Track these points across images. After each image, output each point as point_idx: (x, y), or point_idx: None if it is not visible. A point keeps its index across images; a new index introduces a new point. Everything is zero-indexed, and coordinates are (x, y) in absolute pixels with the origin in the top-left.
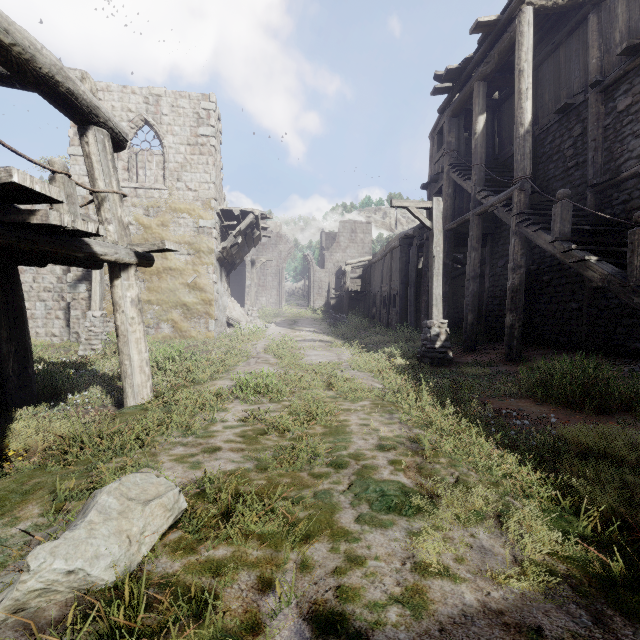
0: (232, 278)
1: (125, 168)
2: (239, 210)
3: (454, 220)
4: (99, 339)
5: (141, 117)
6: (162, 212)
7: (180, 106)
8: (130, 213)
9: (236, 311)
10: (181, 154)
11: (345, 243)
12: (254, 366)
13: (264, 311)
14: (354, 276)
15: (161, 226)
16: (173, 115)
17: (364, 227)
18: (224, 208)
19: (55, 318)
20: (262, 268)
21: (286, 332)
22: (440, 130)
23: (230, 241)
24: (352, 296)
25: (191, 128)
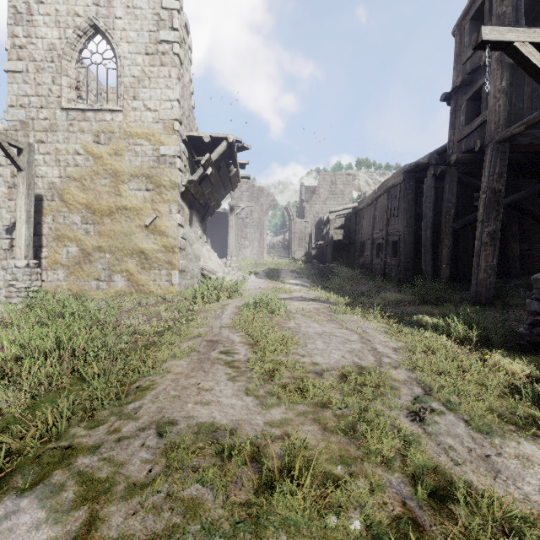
0: (216, 230)
1: (72, 86)
2: (210, 136)
3: (509, 126)
4: (22, 297)
5: (90, 22)
6: (115, 138)
7: (137, 6)
8: (77, 140)
9: (212, 261)
10: (138, 66)
11: (325, 195)
12: (194, 378)
13: (246, 261)
14: (335, 226)
15: (114, 155)
16: (128, 18)
17: (344, 178)
18: (192, 134)
19: (1, 269)
20: (244, 220)
21: (267, 285)
22: (476, 12)
23: (199, 174)
24: (335, 246)
25: (150, 33)
